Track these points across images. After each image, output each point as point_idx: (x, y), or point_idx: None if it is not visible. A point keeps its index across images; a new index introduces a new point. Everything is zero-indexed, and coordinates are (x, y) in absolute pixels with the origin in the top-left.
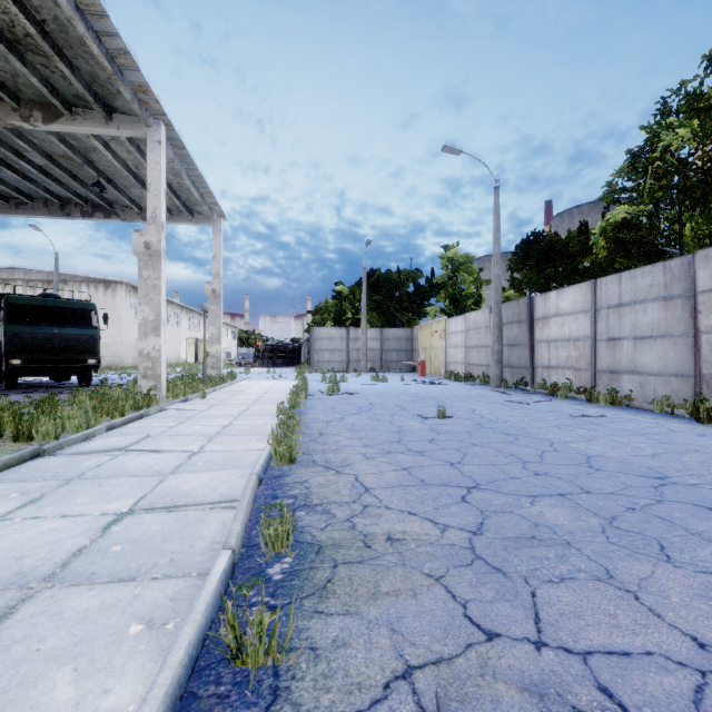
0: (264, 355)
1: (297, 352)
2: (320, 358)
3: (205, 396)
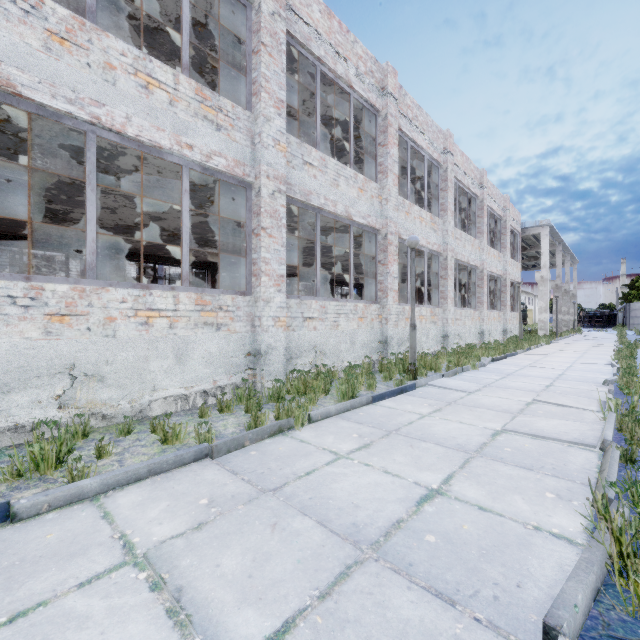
0: (584, 320)
1: (612, 317)
2: (635, 322)
3: (581, 334)
